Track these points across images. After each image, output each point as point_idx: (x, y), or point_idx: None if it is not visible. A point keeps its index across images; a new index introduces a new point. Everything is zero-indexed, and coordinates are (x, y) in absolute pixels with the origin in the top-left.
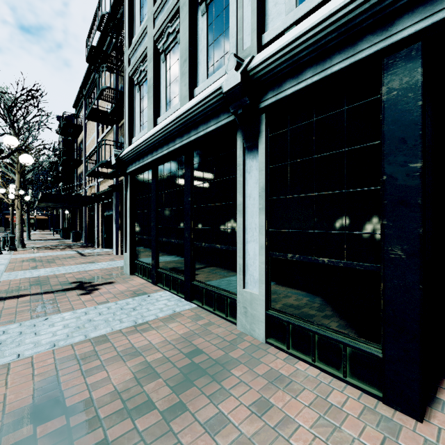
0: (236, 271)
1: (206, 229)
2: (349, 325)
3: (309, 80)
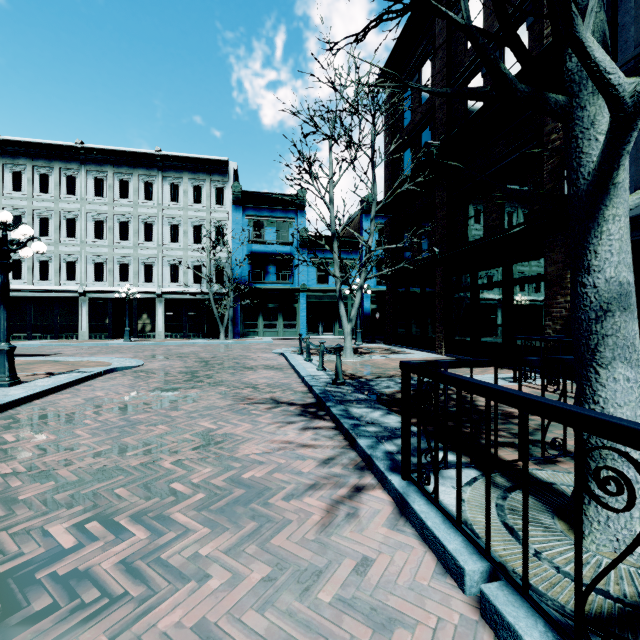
0: (78, 328)
1: (66, 319)
2: (104, 332)
3: (98, 296)
